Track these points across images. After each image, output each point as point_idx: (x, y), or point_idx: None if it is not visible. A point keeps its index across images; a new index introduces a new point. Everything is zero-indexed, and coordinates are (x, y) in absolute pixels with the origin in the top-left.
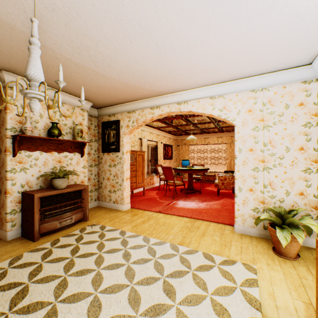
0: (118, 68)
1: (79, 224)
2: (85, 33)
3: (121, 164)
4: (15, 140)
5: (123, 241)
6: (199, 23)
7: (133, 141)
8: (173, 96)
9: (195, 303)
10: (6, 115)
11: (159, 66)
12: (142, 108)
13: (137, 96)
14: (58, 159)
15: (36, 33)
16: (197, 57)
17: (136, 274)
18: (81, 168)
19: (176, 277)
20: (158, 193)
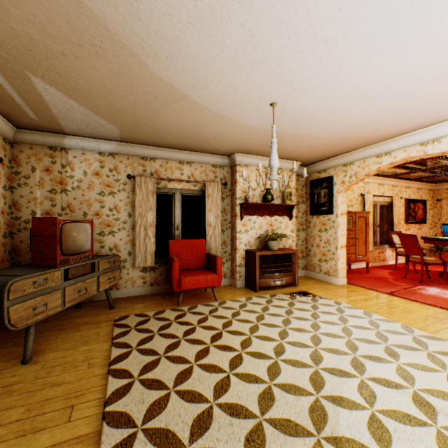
0: (332, 128)
1: (289, 287)
2: (303, 114)
3: (334, 229)
4: (241, 207)
5: (338, 309)
6: (435, 67)
7: (350, 199)
8: (411, 136)
9: (423, 370)
10: (235, 187)
11: (384, 113)
12: (363, 158)
13: (355, 146)
14: (269, 222)
15: (274, 135)
16: (442, 90)
17: (353, 334)
18: (288, 232)
19: (403, 348)
20: (391, 273)
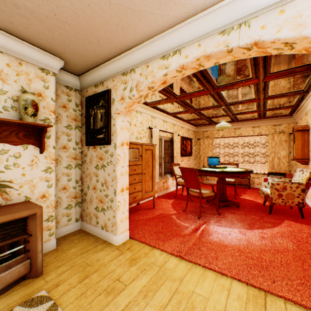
0: None
1: (16, 289)
2: None
3: (113, 165)
4: None
5: None
6: None
7: (139, 131)
8: (211, 15)
9: None
10: None
11: None
12: (147, 60)
13: (134, 31)
14: None
15: None
16: None
17: None
18: (40, 172)
19: None
20: (174, 203)
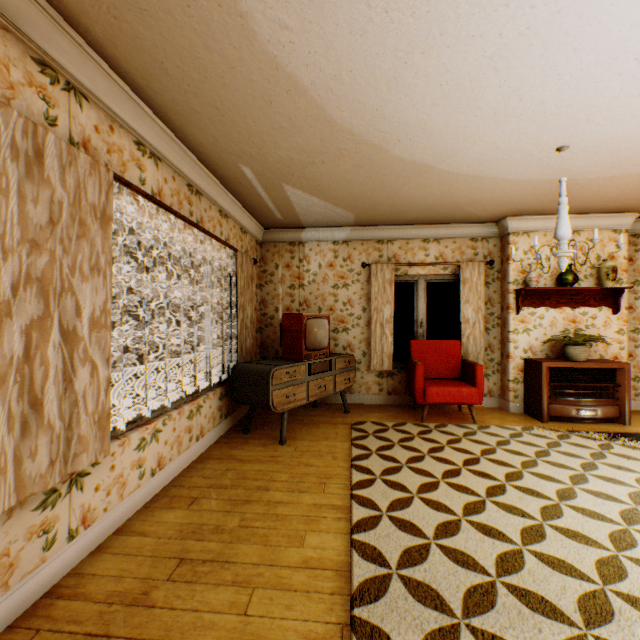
0: None
1: (609, 424)
2: (622, 148)
3: None
4: (516, 295)
5: None
6: None
7: None
8: None
9: None
10: (507, 267)
11: None
12: None
13: None
14: (570, 317)
15: (562, 192)
16: None
17: None
18: (611, 334)
19: None
20: None
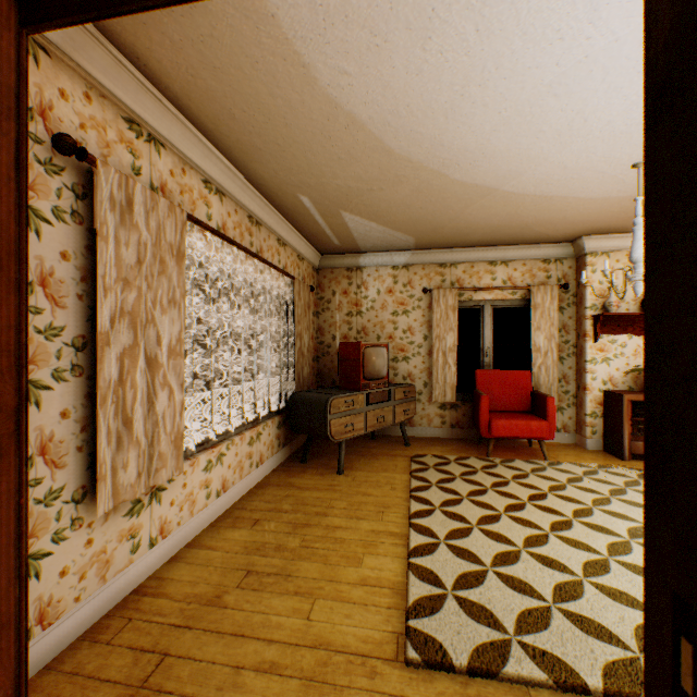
0: None
1: None
2: None
3: None
4: (594, 321)
5: None
6: None
7: None
8: None
9: None
10: (583, 291)
11: None
12: None
13: None
14: None
15: (638, 212)
16: None
17: None
18: None
19: None
20: None
